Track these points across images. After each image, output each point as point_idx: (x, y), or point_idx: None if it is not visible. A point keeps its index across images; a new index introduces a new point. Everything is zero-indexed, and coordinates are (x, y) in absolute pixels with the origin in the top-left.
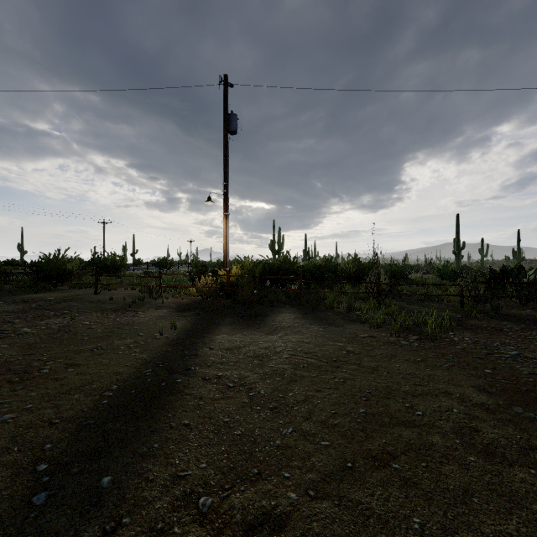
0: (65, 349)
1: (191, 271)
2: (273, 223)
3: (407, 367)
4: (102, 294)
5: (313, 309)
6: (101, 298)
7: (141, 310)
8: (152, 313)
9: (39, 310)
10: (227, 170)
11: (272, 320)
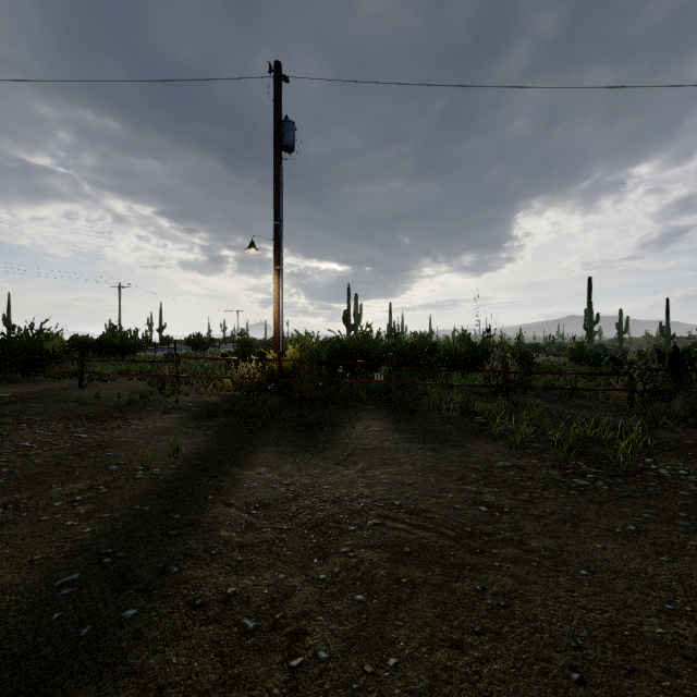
0: None
1: (230, 353)
2: (348, 288)
3: (620, 551)
4: (91, 387)
5: (410, 412)
6: (85, 394)
7: (137, 415)
8: (151, 422)
9: None
10: (280, 204)
11: (346, 435)
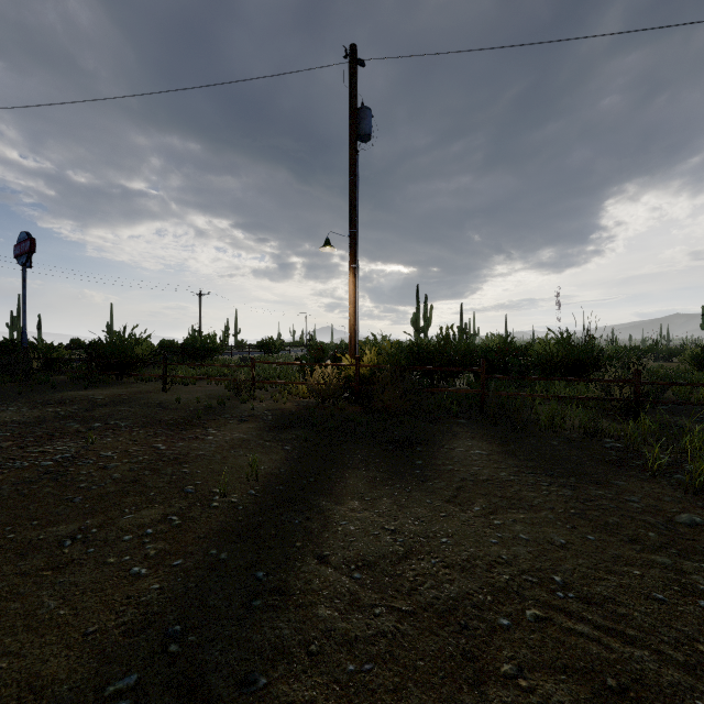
0: (9, 535)
1: (302, 357)
2: (417, 289)
3: None
4: (174, 391)
5: (516, 430)
6: (167, 398)
7: (214, 423)
8: (228, 432)
9: (62, 421)
10: (356, 197)
11: (446, 459)
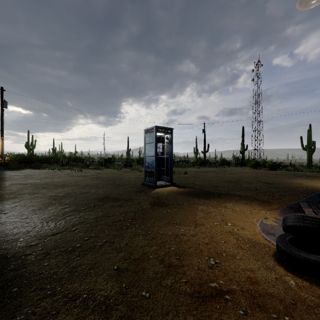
0: None
1: None
2: (28, 132)
3: (48, 171)
4: None
5: (38, 168)
6: None
7: None
8: None
9: None
10: (3, 122)
11: (23, 170)
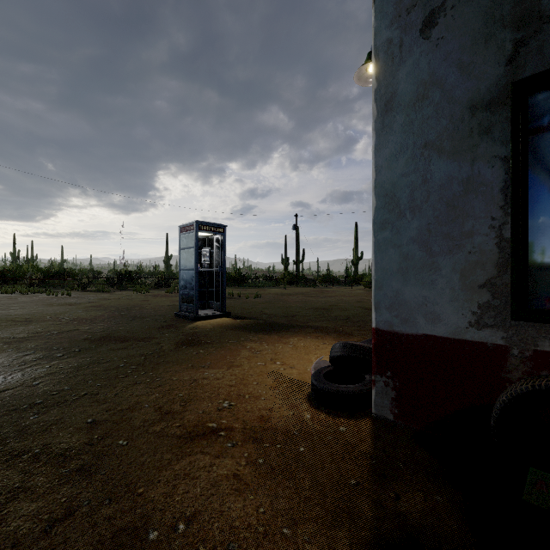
0: None
1: None
2: None
3: None
4: None
5: None
6: None
7: None
8: None
9: None
10: None
11: None
